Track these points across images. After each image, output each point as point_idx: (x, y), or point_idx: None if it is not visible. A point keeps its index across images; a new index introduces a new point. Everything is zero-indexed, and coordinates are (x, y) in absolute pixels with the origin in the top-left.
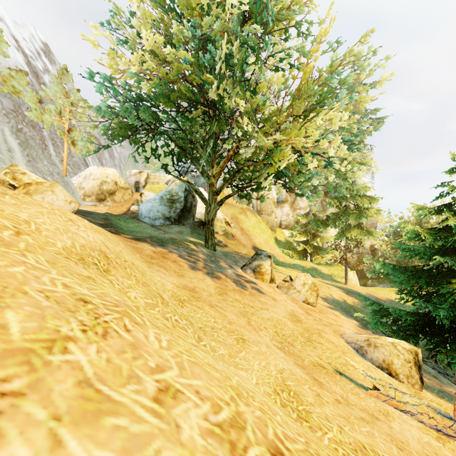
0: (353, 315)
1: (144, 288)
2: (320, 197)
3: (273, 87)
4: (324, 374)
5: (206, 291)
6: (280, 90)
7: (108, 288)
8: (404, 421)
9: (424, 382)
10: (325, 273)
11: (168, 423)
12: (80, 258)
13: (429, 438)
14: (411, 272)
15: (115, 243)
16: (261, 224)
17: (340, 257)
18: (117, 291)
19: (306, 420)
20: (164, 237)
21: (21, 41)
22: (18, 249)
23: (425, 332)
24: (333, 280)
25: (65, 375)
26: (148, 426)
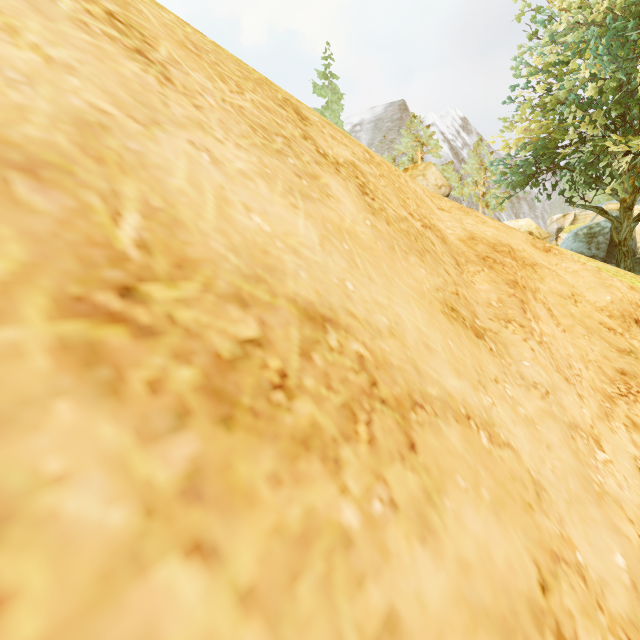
0: None
1: None
2: None
3: None
4: None
5: None
6: None
7: None
8: None
9: None
10: None
11: None
12: None
13: None
14: None
15: None
16: None
17: None
18: None
19: None
20: None
21: (445, 132)
22: None
23: None
24: None
25: None
26: None
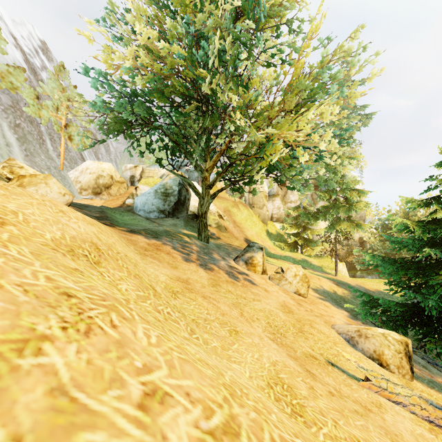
0: (343, 306)
1: (136, 280)
2: (311, 190)
3: (265, 83)
4: (316, 365)
5: (199, 283)
6: (272, 86)
7: (96, 281)
8: (396, 412)
9: (414, 372)
10: (316, 265)
11: (153, 435)
12: (69, 250)
13: (422, 430)
14: (400, 264)
15: (109, 235)
16: (253, 217)
17: (329, 249)
18: (106, 284)
19: (301, 414)
20: (158, 230)
21: (19, 39)
22: (0, 240)
23: (413, 322)
24: (323, 271)
25: (34, 382)
26: (130, 440)
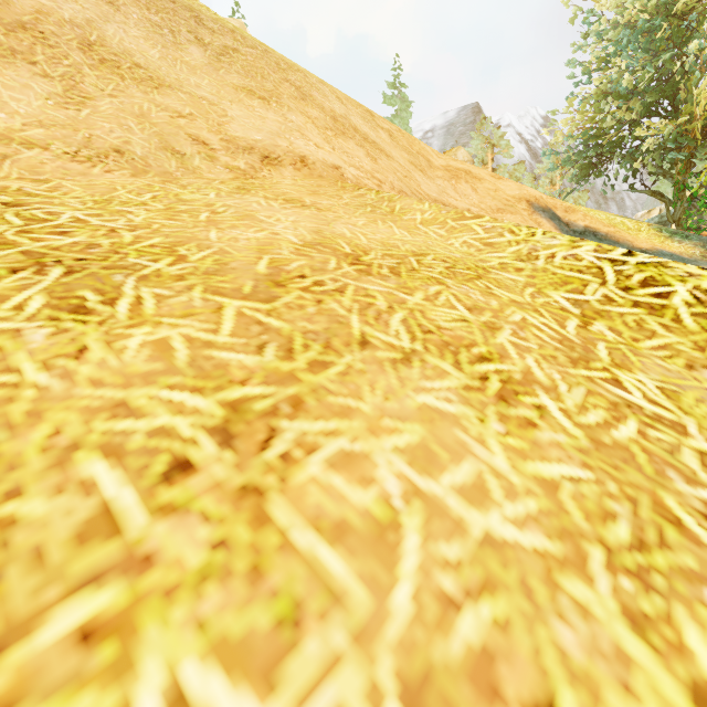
0: None
1: None
2: None
3: None
4: None
5: None
6: None
7: None
8: None
9: None
10: None
11: None
12: None
13: None
14: None
15: None
16: None
17: None
18: None
19: None
20: None
21: (523, 133)
22: None
23: None
24: None
25: None
26: None
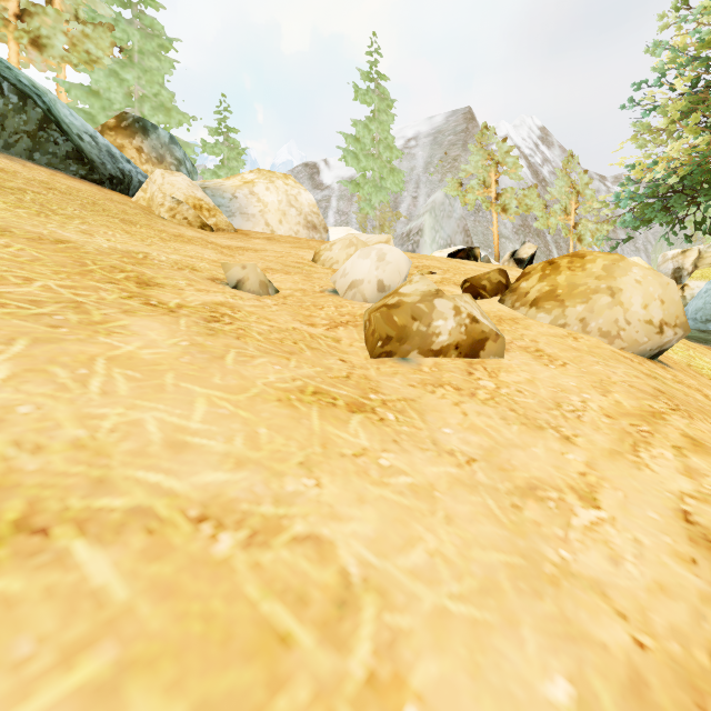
0: None
1: None
2: None
3: None
4: None
5: None
6: None
7: None
8: None
9: None
10: None
11: None
12: None
13: None
14: None
15: None
16: None
17: None
18: None
19: None
20: None
21: (521, 146)
22: None
23: None
24: None
25: None
26: None
